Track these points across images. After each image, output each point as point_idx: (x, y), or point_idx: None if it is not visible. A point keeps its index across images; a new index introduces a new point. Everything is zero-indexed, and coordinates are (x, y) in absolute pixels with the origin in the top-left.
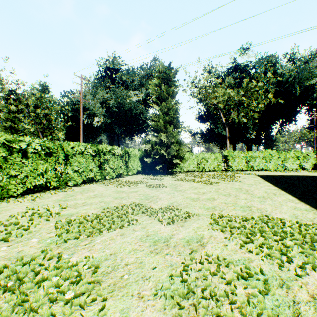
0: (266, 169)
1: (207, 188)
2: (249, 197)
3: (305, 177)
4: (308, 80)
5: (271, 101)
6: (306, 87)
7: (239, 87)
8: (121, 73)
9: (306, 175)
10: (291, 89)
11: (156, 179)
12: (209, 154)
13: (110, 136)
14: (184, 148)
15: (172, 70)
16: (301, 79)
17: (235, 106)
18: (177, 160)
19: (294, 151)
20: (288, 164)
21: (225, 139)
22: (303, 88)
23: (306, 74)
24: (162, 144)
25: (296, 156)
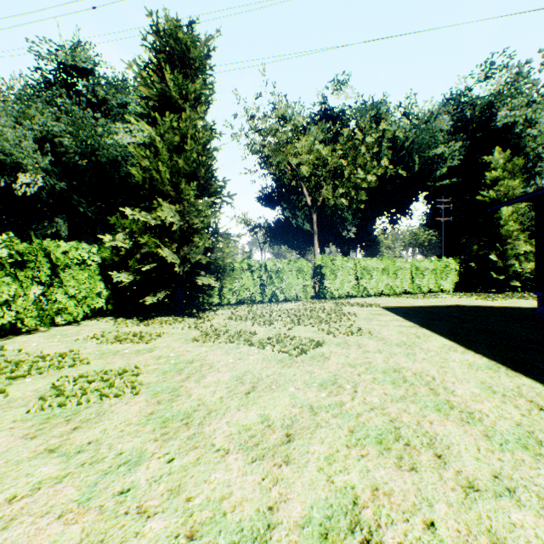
0: (388, 292)
1: (296, 386)
2: (495, 453)
3: (471, 309)
4: (430, 150)
5: (379, 178)
6: (428, 159)
7: (332, 150)
8: (93, 79)
9: (465, 305)
10: (408, 161)
11: (133, 339)
12: (286, 262)
13: (69, 223)
14: (231, 248)
15: (195, 40)
16: (422, 145)
17: (327, 176)
18: (209, 278)
19: (430, 260)
20: (420, 283)
21: (308, 238)
22: (425, 160)
23: (428, 139)
24: (165, 234)
25: (431, 269)
